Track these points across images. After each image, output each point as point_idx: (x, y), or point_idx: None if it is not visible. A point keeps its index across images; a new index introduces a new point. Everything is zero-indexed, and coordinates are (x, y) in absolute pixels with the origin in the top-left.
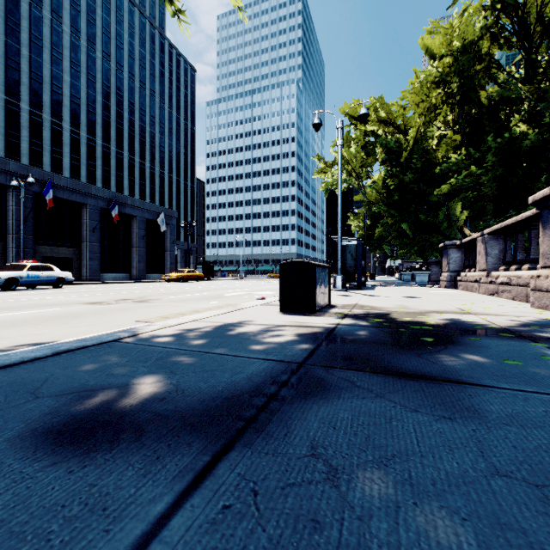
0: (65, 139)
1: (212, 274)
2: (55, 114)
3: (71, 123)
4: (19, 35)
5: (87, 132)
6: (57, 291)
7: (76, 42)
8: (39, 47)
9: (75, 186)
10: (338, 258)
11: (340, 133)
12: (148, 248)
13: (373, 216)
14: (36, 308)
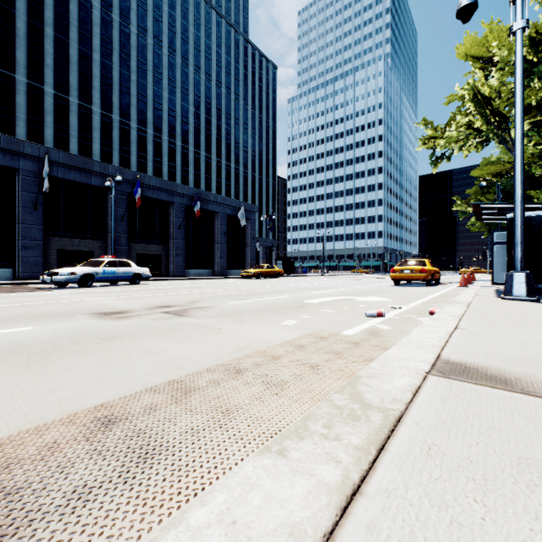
0: (164, 149)
1: (292, 270)
2: (156, 128)
3: (169, 134)
4: (129, 64)
5: (181, 141)
6: (123, 289)
7: (173, 61)
8: (144, 71)
9: (163, 185)
10: (515, 239)
11: (521, 7)
12: (229, 244)
13: (503, 193)
14: (6, 325)
